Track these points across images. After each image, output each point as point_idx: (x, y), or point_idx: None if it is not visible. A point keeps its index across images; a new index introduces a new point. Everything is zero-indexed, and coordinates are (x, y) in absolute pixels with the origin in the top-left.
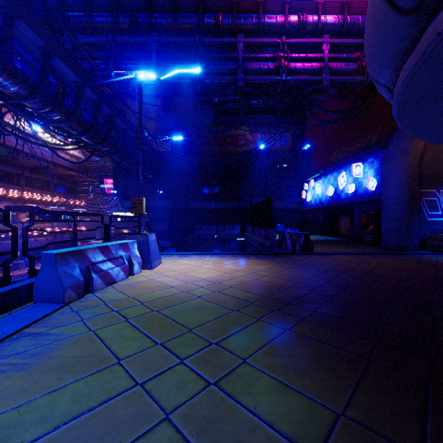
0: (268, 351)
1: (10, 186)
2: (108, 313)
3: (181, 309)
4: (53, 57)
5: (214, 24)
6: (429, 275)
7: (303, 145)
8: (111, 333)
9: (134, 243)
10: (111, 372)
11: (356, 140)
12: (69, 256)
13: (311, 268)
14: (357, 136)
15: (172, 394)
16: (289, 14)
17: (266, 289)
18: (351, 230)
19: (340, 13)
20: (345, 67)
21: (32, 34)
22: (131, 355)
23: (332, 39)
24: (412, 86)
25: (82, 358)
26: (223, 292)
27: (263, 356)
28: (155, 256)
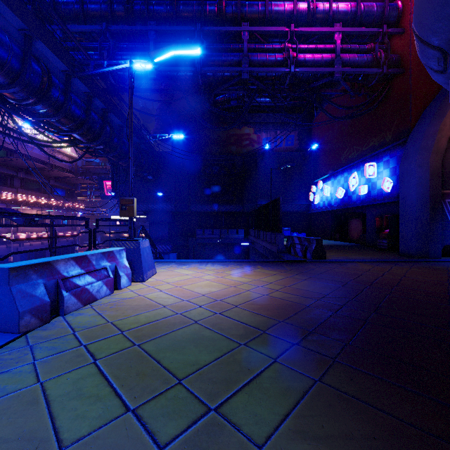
0: (296, 426)
1: (3, 188)
2: (73, 349)
3: (171, 341)
4: (36, 41)
5: (216, 12)
6: None
7: (310, 145)
8: (66, 388)
9: (122, 251)
10: None
11: (368, 138)
12: (30, 271)
13: (328, 279)
14: (370, 133)
15: None
16: (298, 1)
17: (280, 310)
18: (363, 234)
19: (352, 0)
20: (358, 58)
21: (10, 12)
22: (83, 436)
23: (344, 28)
24: None
25: (3, 445)
26: (227, 314)
27: (288, 438)
28: (148, 265)
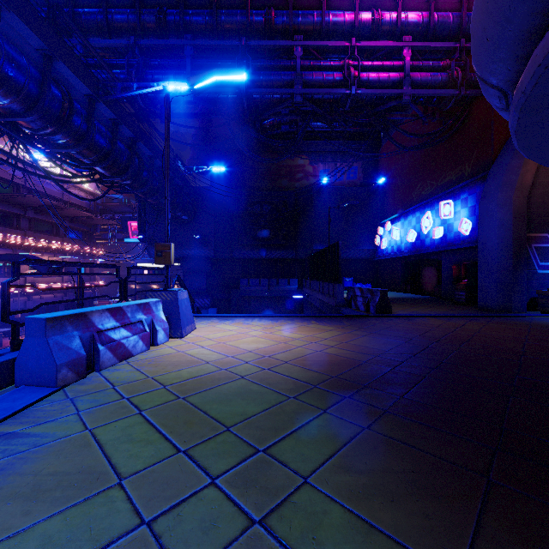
0: (340, 463)
1: (8, 230)
2: (115, 401)
3: (217, 395)
4: (56, 61)
5: (264, 23)
6: (547, 345)
7: (377, 179)
8: (115, 434)
9: (158, 303)
10: (106, 500)
11: (444, 171)
12: (65, 322)
13: (391, 335)
14: (446, 166)
15: (195, 542)
16: (360, 10)
17: (334, 366)
18: (439, 285)
19: (424, 9)
20: (431, 78)
21: (28, 31)
22: (140, 470)
23: (415, 43)
24: (544, 80)
25: (66, 476)
26: (276, 370)
27: (332, 471)
28: (187, 320)
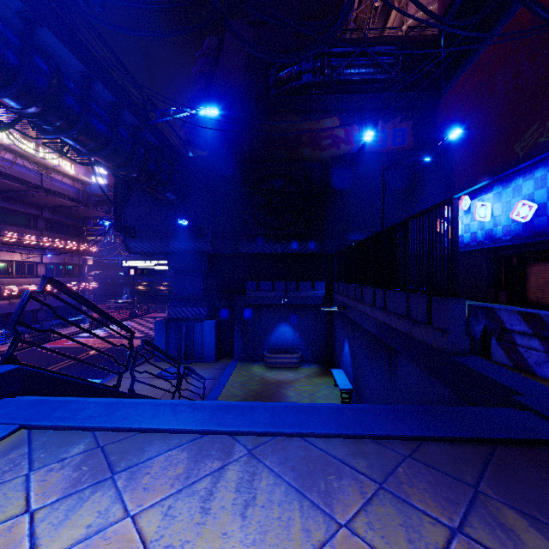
0: None
1: None
2: None
3: None
4: None
5: None
6: None
7: (433, 144)
8: None
9: None
10: None
11: None
12: None
13: None
14: None
15: None
16: None
17: None
18: None
19: None
20: None
21: None
22: None
23: None
24: None
25: None
26: None
27: None
28: None
